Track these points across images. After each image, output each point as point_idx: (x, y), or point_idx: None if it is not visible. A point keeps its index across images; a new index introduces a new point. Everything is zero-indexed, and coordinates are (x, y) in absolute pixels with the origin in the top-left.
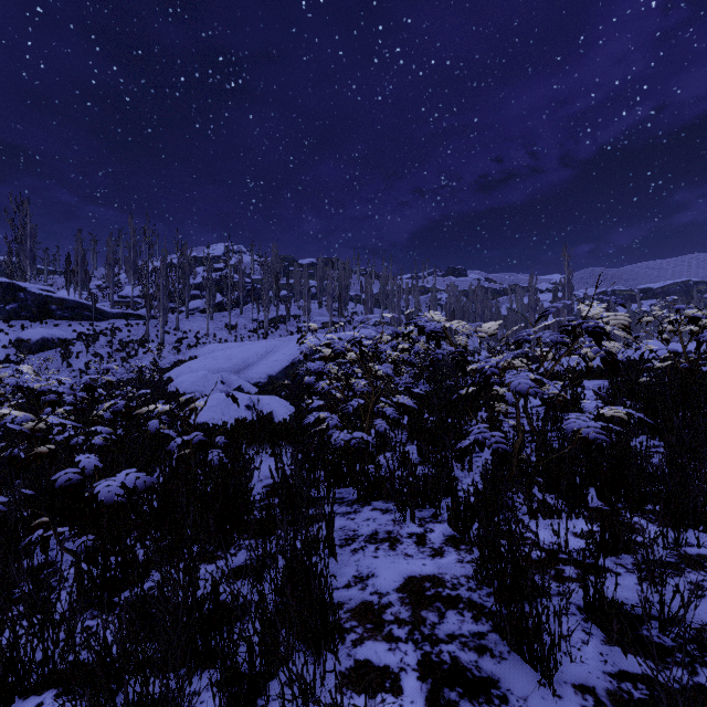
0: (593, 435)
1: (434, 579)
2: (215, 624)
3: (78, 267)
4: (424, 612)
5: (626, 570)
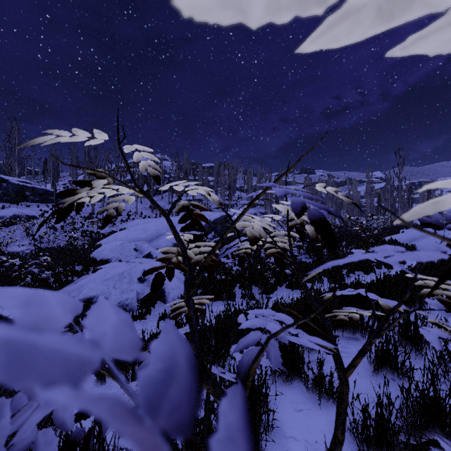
0: None
1: None
2: None
3: (51, 167)
4: None
5: None
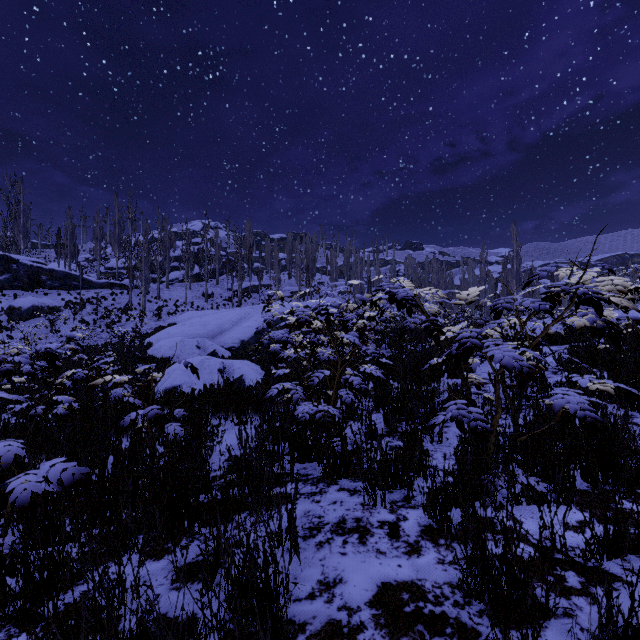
0: (582, 412)
1: (413, 588)
2: None
3: (68, 241)
4: None
5: (639, 579)
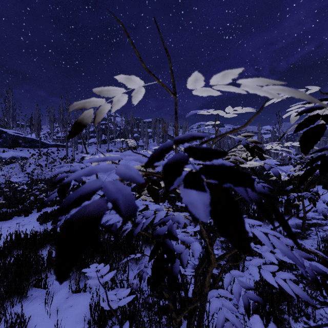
0: None
1: None
2: None
3: (35, 122)
4: None
5: None
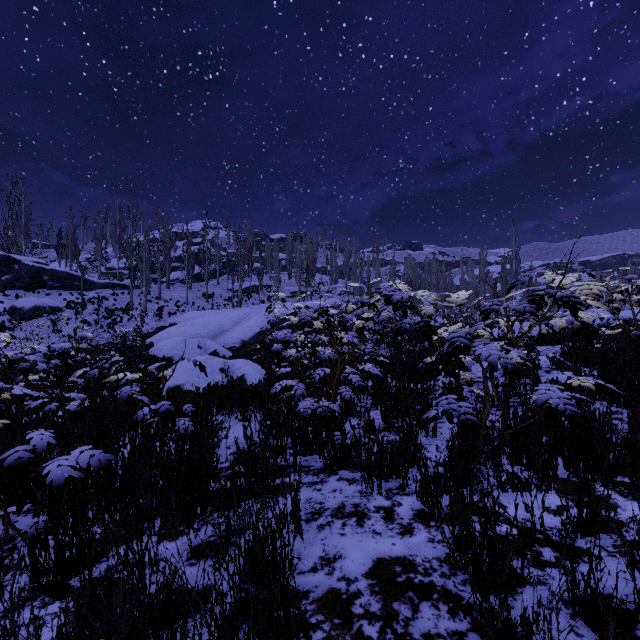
0: (563, 407)
1: (405, 562)
2: (167, 626)
3: (69, 242)
4: (396, 604)
5: (608, 553)
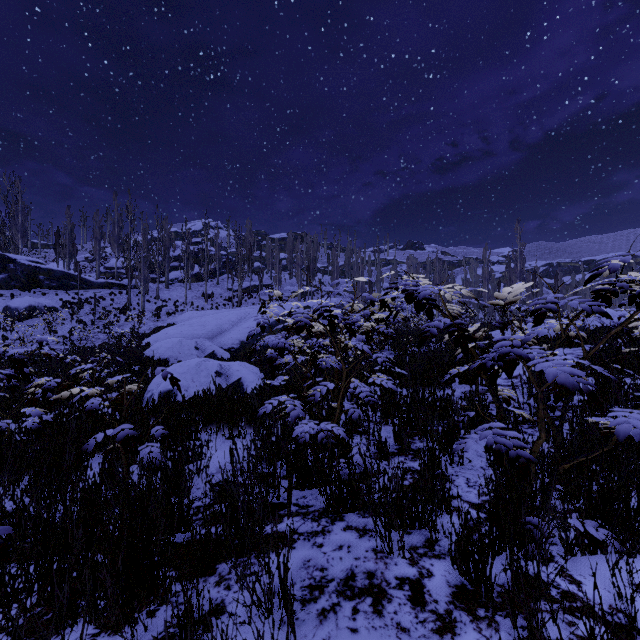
0: None
1: None
2: None
3: (67, 241)
4: None
5: None
